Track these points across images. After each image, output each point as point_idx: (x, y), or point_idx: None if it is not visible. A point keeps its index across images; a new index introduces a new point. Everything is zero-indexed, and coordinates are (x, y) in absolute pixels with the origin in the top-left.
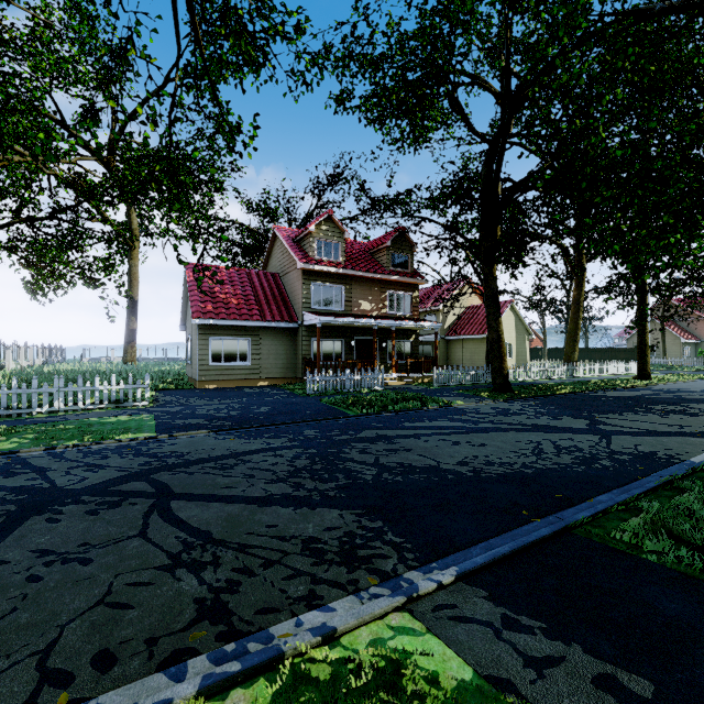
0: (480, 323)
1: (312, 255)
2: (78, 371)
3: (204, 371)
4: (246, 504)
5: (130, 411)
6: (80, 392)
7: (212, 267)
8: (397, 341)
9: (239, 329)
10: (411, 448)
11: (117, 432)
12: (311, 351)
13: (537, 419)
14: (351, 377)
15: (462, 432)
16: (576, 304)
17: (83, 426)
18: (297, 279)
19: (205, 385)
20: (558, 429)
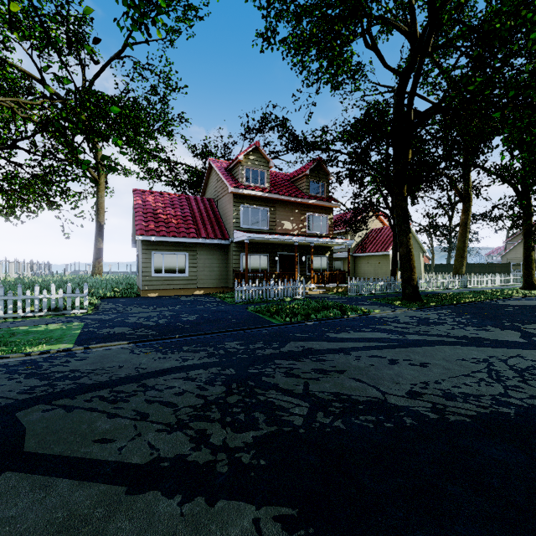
0: (382, 243)
1: (242, 181)
2: (47, 281)
3: (146, 281)
4: (111, 484)
5: (64, 319)
6: (20, 300)
7: (157, 193)
8: (315, 256)
9: (178, 245)
10: (344, 368)
11: (34, 343)
12: (241, 264)
13: (463, 330)
14: (275, 287)
15: (394, 346)
16: (464, 226)
17: (5, 335)
18: (228, 202)
19: (147, 294)
20: (495, 343)
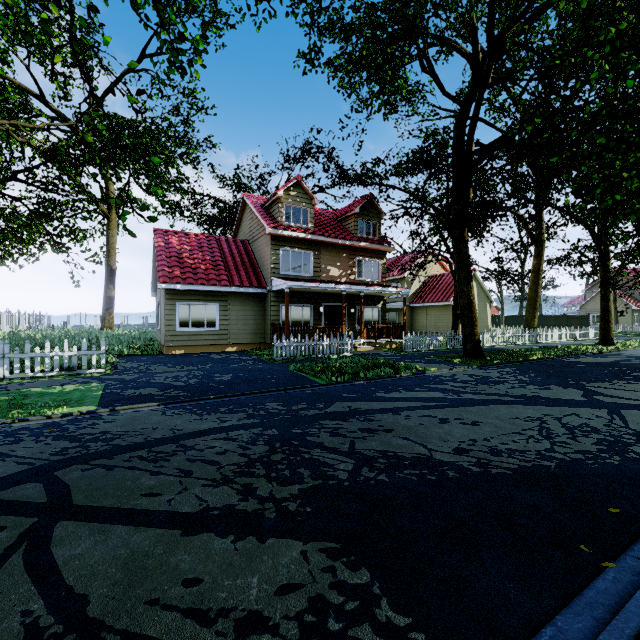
0: (443, 291)
1: (281, 221)
2: (50, 336)
3: (171, 336)
4: (166, 528)
5: (81, 380)
6: (28, 358)
7: (182, 233)
8: (365, 307)
9: (207, 294)
10: (392, 427)
11: (52, 406)
12: (280, 316)
13: (523, 389)
14: (320, 343)
15: (446, 406)
16: (536, 272)
17: (17, 397)
18: (266, 245)
19: (172, 351)
20: (553, 401)
